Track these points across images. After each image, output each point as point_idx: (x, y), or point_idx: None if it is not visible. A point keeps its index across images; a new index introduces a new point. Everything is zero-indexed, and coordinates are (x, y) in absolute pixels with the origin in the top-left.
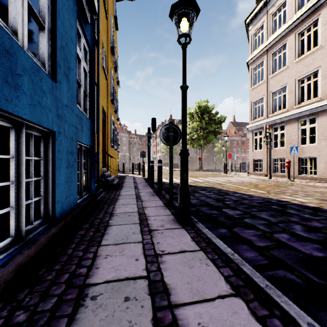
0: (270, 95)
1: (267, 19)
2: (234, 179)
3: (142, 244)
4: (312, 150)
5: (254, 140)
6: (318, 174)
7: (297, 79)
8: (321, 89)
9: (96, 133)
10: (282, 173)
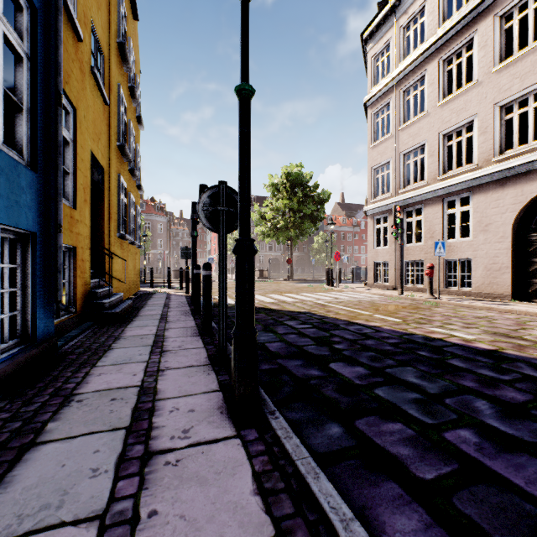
0: (400, 158)
1: (396, 33)
2: (345, 296)
3: (98, 529)
4: (464, 249)
5: (375, 231)
6: (473, 287)
7: (441, 134)
8: (477, 150)
9: (74, 206)
10: (419, 286)
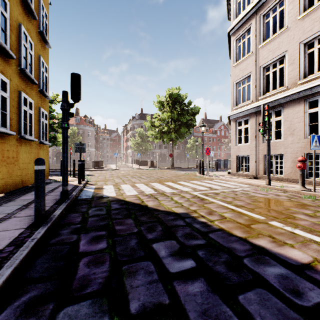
0: (260, 70)
1: None
2: (217, 185)
3: None
4: None
5: (237, 132)
6: None
7: (302, 43)
8: None
9: None
10: (279, 175)
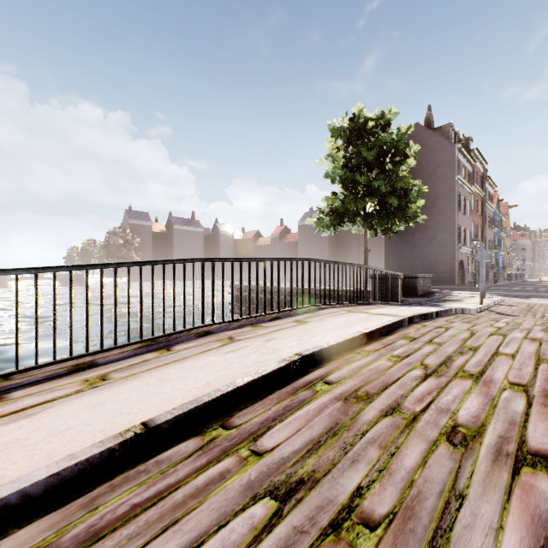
0: None
1: None
2: None
3: None
4: None
5: None
6: None
7: None
8: None
9: None
10: None
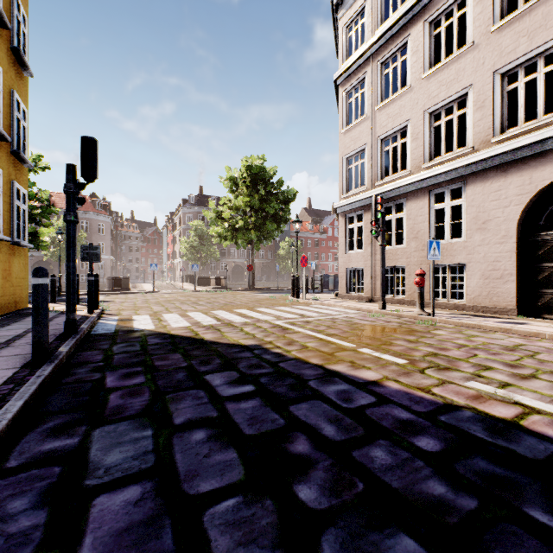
0: (378, 143)
1: None
2: (313, 312)
3: None
4: (456, 252)
5: (348, 232)
6: (467, 299)
7: (427, 112)
8: (473, 129)
9: None
10: (400, 297)
